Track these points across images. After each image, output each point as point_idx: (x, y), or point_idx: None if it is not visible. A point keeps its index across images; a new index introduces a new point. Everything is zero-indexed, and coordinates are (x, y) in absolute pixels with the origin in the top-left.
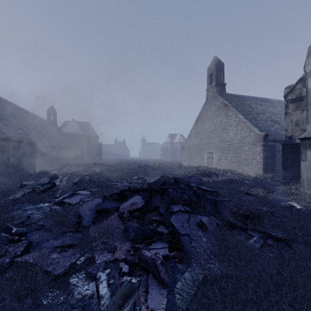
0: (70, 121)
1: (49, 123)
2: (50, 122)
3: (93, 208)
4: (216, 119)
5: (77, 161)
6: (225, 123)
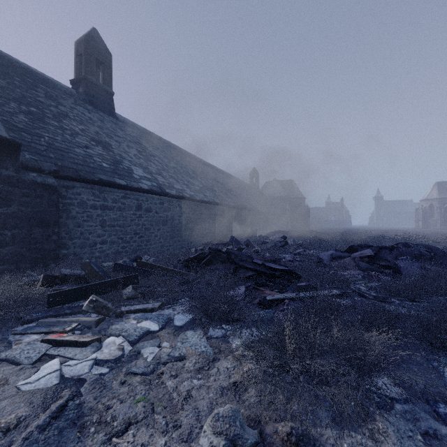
0: (271, 182)
1: (252, 187)
2: (252, 185)
3: (328, 255)
4: None
5: (281, 229)
6: None
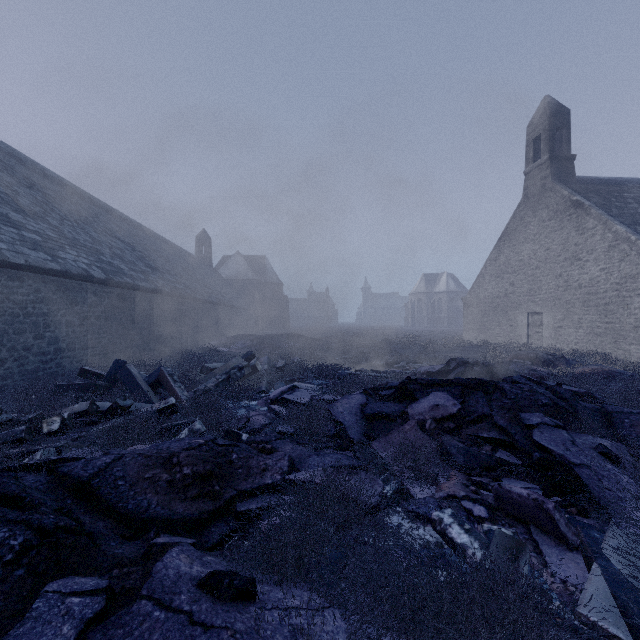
0: (233, 256)
1: (200, 260)
2: (201, 259)
3: (354, 410)
4: (552, 238)
5: (248, 331)
6: (576, 246)
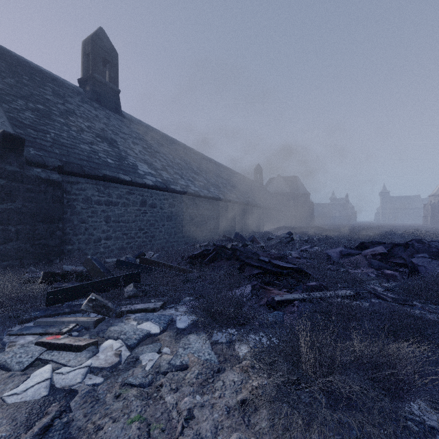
0: (275, 178)
1: (256, 183)
2: (256, 182)
3: (337, 252)
4: None
5: (286, 225)
6: None
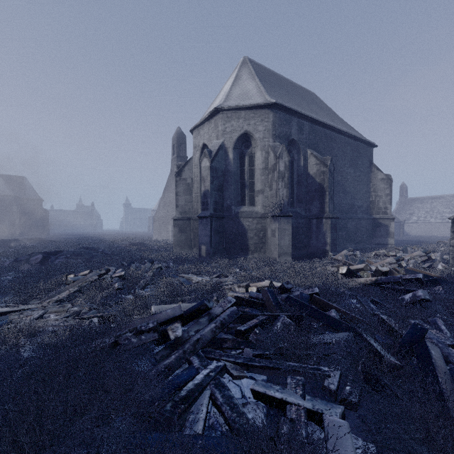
0: None
1: None
2: None
3: (11, 261)
4: None
5: (3, 237)
6: None
